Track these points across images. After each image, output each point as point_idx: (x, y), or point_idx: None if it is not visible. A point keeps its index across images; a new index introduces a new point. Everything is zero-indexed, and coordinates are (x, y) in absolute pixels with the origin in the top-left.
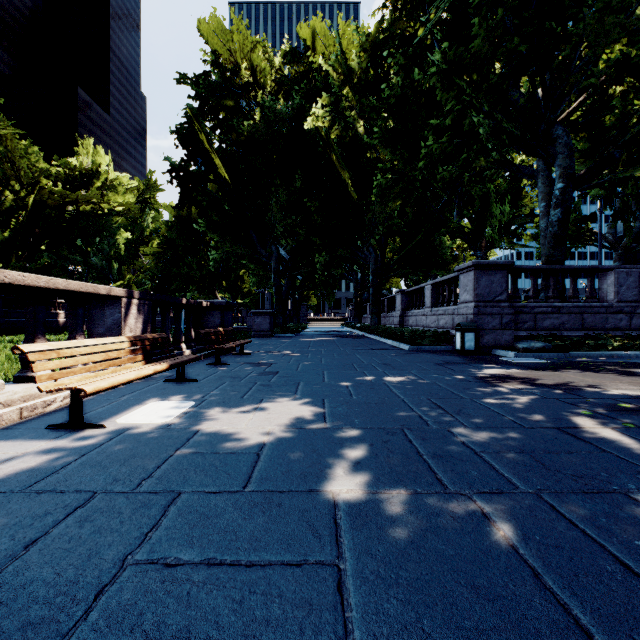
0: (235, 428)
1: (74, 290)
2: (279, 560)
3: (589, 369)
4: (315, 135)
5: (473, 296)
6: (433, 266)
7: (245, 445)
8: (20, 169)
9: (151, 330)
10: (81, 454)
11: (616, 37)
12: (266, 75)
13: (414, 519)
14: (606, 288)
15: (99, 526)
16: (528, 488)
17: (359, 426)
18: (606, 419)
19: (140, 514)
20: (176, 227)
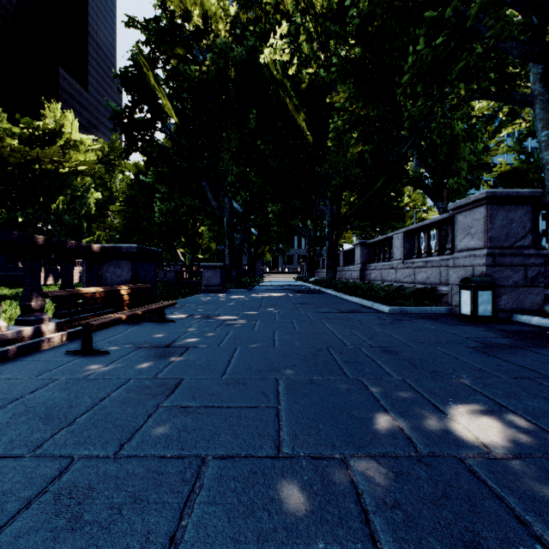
0: None
1: None
2: None
3: None
4: (269, 79)
5: (484, 240)
6: (392, 218)
7: None
8: None
9: None
10: None
11: None
12: (218, 20)
13: None
14: None
15: None
16: None
17: None
18: None
19: None
20: (136, 185)
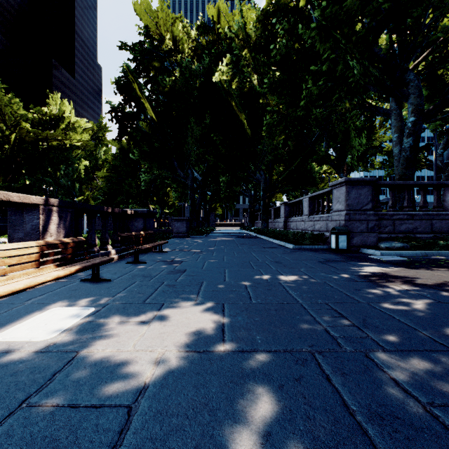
0: (119, 351)
1: None
2: None
3: None
4: (220, 87)
5: (345, 206)
6: (308, 185)
7: (119, 388)
8: (5, 114)
9: (74, 234)
10: None
11: None
12: (184, 43)
13: None
14: None
15: None
16: None
17: (262, 348)
18: None
19: None
20: (119, 157)
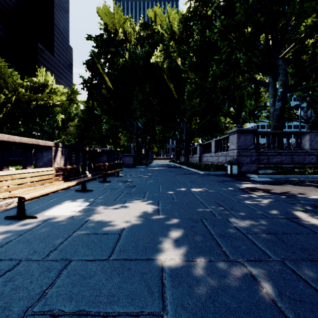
0: (109, 218)
1: (24, 142)
2: (125, 312)
3: (298, 184)
4: (156, 65)
5: (236, 146)
6: (215, 131)
7: (113, 229)
8: (8, 83)
9: (69, 164)
10: (19, 234)
11: (310, 13)
12: (131, 35)
13: (210, 279)
14: (304, 142)
15: (16, 285)
16: (276, 257)
17: (177, 217)
18: (313, 213)
19: (44, 276)
20: (86, 112)
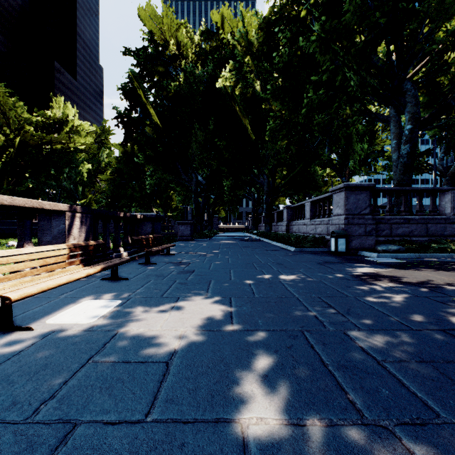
0: (150, 330)
1: (19, 205)
2: None
3: (440, 268)
4: (224, 92)
5: (344, 210)
6: (310, 188)
7: (156, 352)
8: (9, 118)
9: (92, 237)
10: None
11: (453, 13)
12: (188, 48)
13: None
14: (444, 204)
15: None
16: (450, 416)
17: (263, 328)
18: None
19: None
20: (123, 160)
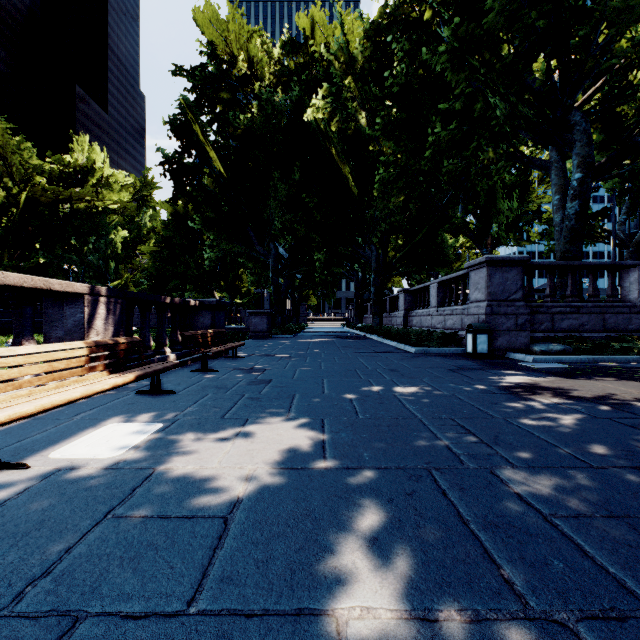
0: (203, 468)
1: (14, 285)
2: None
3: (624, 376)
4: (315, 128)
5: (485, 295)
6: (437, 264)
7: (210, 501)
8: (12, 165)
9: (125, 333)
10: None
11: None
12: (264, 66)
13: None
14: (628, 286)
15: None
16: None
17: (370, 464)
18: None
19: None
20: (173, 225)
